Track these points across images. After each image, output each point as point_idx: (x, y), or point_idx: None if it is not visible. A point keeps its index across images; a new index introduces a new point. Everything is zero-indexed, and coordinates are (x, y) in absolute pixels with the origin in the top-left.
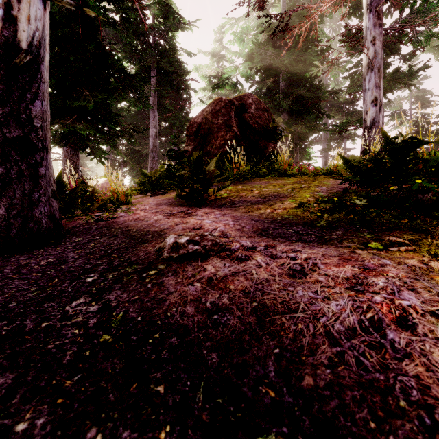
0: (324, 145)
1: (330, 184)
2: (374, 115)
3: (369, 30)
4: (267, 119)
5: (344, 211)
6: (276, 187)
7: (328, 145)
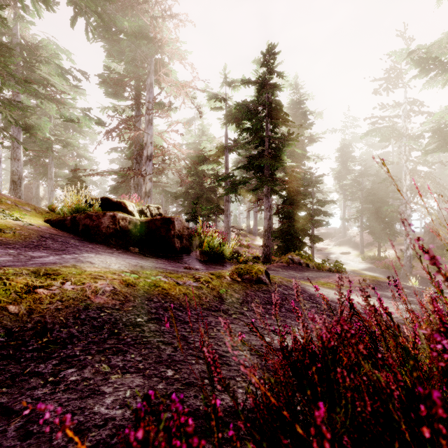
0: None
1: None
2: None
3: None
4: None
5: None
6: None
7: None
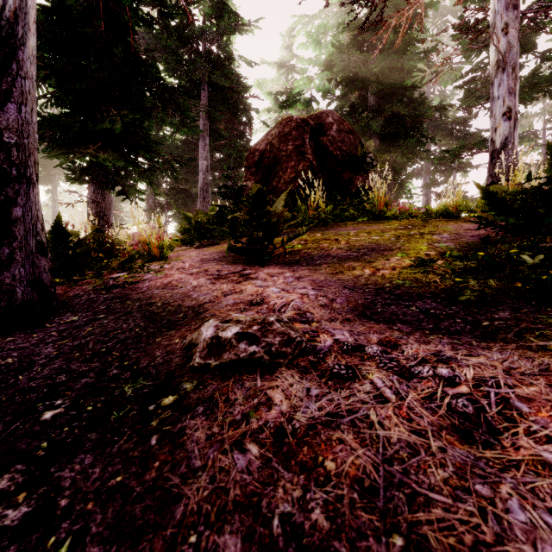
0: (425, 180)
1: (453, 230)
2: (506, 133)
3: (499, 14)
4: (352, 144)
5: (499, 274)
6: (371, 235)
7: (432, 179)
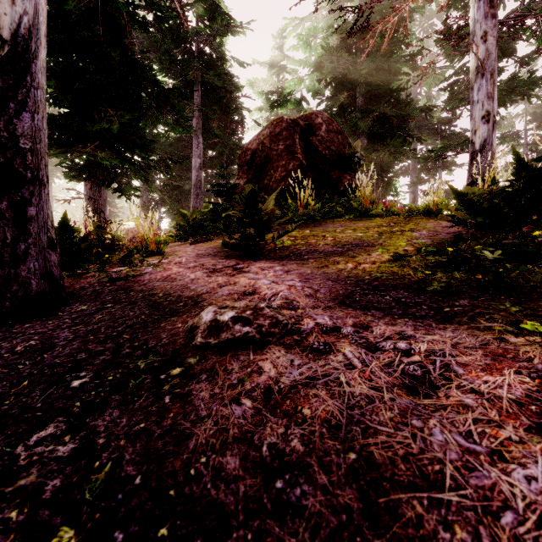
0: (412, 178)
1: (432, 227)
2: (485, 135)
3: (478, 23)
4: (341, 144)
5: (465, 268)
6: (356, 232)
7: (419, 177)
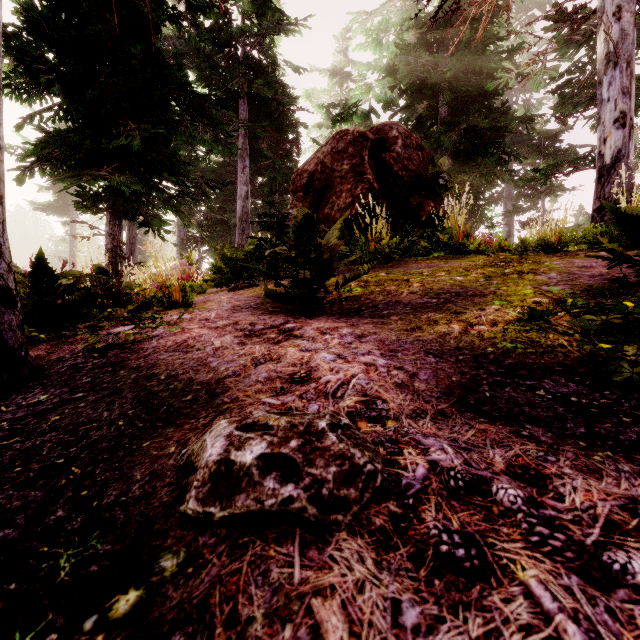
0: (506, 206)
1: (562, 267)
2: (619, 144)
3: None
4: (421, 162)
5: None
6: (452, 275)
7: (516, 206)
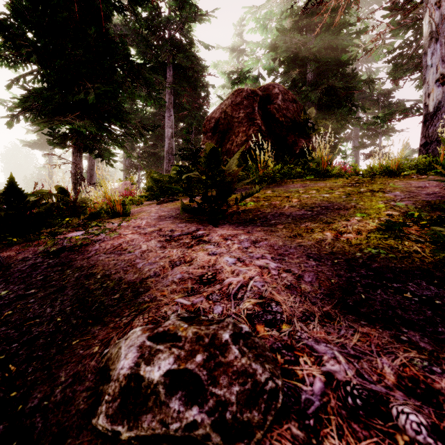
0: (354, 143)
1: (403, 187)
2: (439, 97)
3: None
4: (296, 111)
5: None
6: (320, 192)
7: (361, 142)
